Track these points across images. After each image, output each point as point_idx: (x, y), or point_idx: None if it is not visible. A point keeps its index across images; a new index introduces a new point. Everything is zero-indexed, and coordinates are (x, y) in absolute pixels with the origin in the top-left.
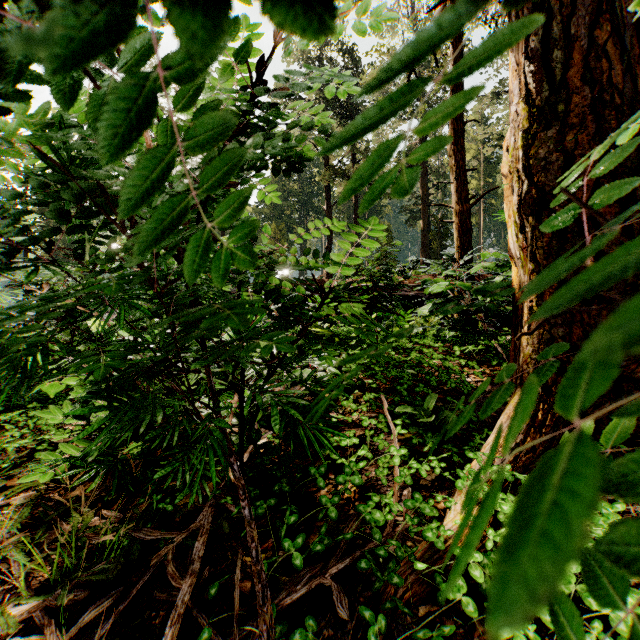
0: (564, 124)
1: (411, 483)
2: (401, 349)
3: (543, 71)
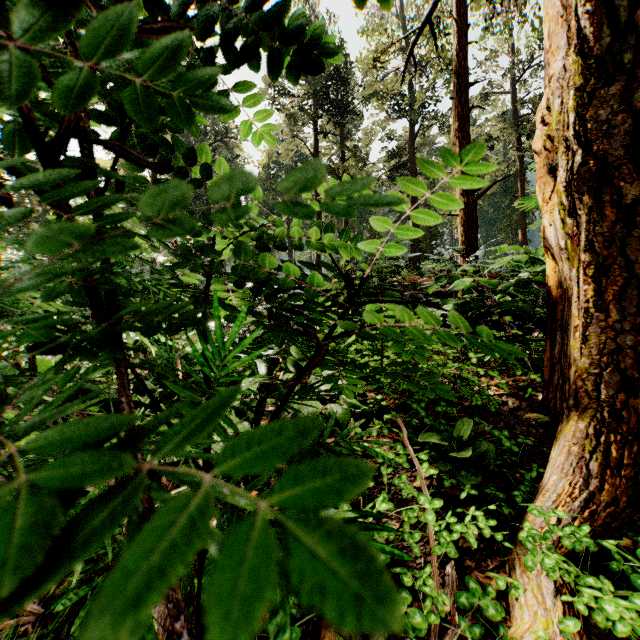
0: (630, 78)
1: (456, 556)
2: None
3: (602, 12)
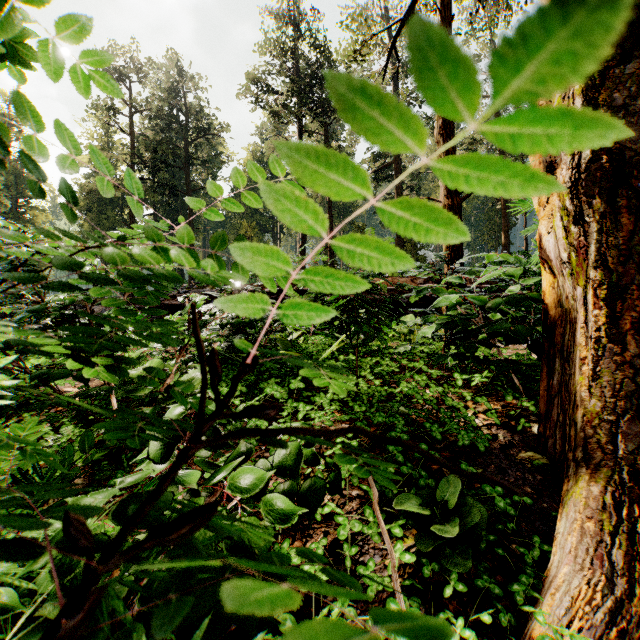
0: None
1: None
2: (386, 375)
3: None
